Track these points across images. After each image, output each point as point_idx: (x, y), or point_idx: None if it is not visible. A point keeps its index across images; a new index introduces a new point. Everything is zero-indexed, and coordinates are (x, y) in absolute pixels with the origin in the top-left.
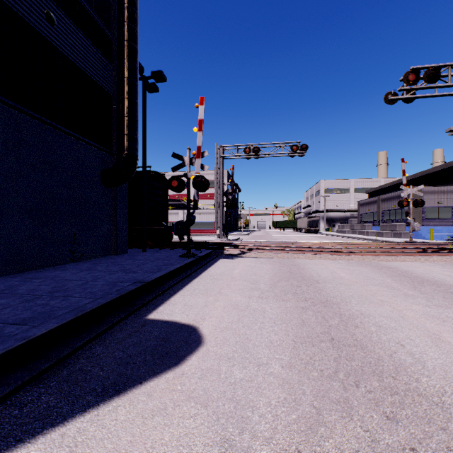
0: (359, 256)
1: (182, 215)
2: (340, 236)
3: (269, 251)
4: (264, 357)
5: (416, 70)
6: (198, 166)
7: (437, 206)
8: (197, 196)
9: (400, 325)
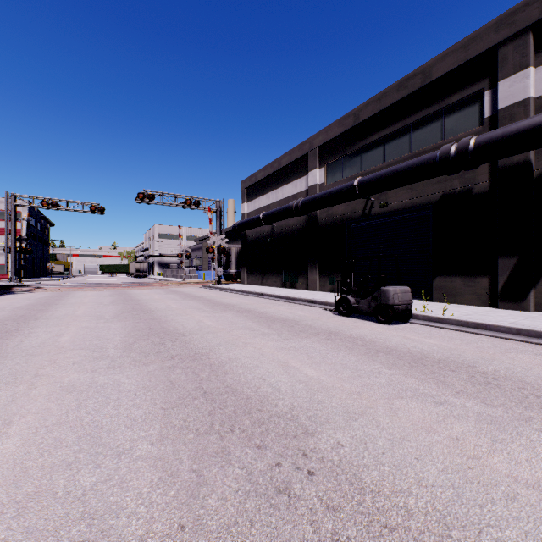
0: (121, 288)
1: None
2: (158, 279)
3: (56, 288)
4: (17, 305)
5: (143, 193)
6: None
7: None
8: None
9: (77, 300)
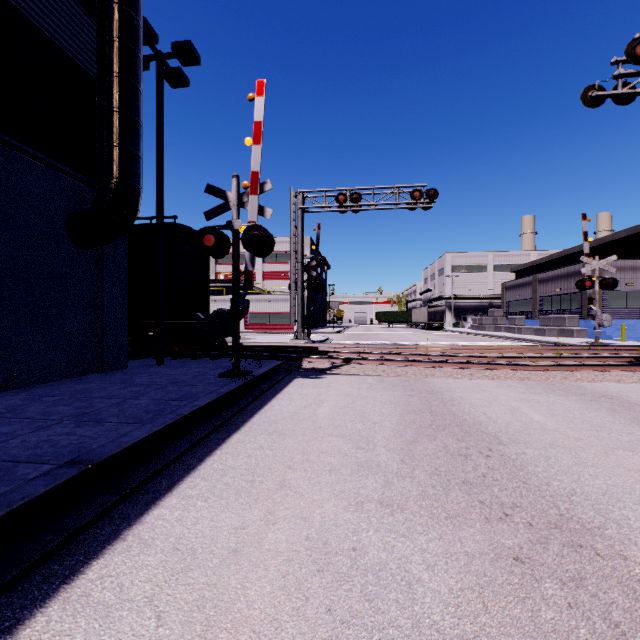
0: (539, 372)
1: None
2: (479, 334)
3: (380, 363)
4: None
5: None
6: (253, 209)
7: (624, 289)
8: (251, 264)
9: None
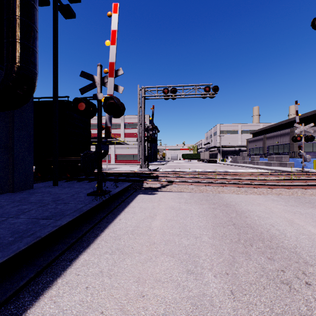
0: (286, 189)
1: (114, 149)
2: (236, 165)
3: (190, 184)
4: None
5: None
6: (111, 86)
7: (312, 142)
8: (109, 122)
9: None
